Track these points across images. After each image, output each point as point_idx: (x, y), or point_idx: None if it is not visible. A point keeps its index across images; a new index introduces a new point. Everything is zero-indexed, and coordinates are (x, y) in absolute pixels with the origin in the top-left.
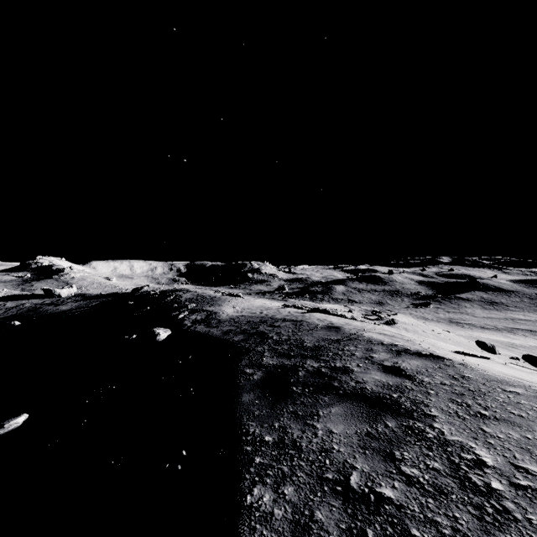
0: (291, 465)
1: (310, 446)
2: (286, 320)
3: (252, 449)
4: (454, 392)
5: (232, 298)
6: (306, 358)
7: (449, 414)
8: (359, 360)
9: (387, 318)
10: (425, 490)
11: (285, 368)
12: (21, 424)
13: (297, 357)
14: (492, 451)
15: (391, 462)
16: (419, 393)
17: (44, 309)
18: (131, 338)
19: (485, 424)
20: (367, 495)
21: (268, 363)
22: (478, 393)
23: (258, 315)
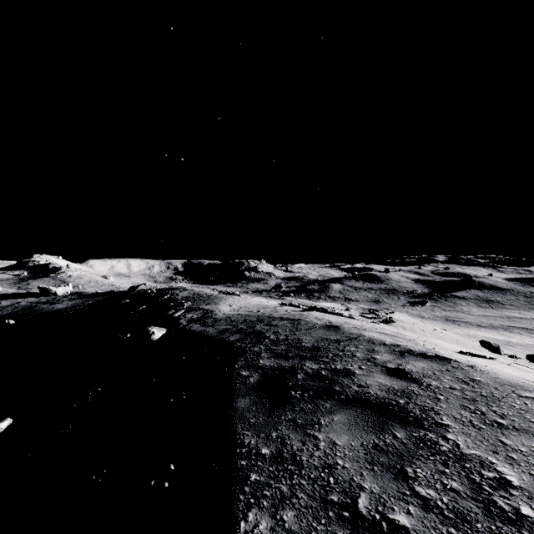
0: (291, 483)
1: (312, 461)
2: (283, 319)
3: (248, 463)
4: (465, 397)
5: (228, 296)
6: (305, 359)
7: (463, 424)
8: (361, 361)
9: (384, 316)
10: (445, 517)
11: (283, 370)
12: (5, 429)
13: (295, 358)
14: (517, 468)
15: (403, 481)
16: (428, 399)
17: (39, 307)
18: (125, 337)
19: (504, 435)
20: (379, 523)
21: (264, 365)
22: (492, 399)
23: (254, 314)
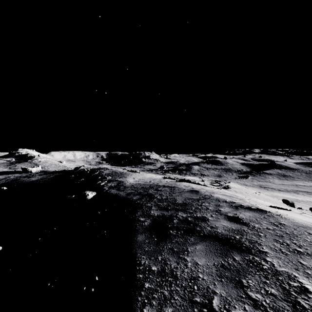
0: (170, 290)
1: (183, 275)
2: (165, 186)
3: (143, 276)
4: (276, 234)
5: (132, 173)
6: (178, 211)
7: (276, 251)
8: (212, 212)
9: (224, 185)
10: None
11: (165, 217)
12: None
13: (172, 210)
14: (311, 280)
15: (240, 288)
16: (254, 235)
17: (21, 179)
18: (71, 197)
19: (301, 258)
20: None
21: (154, 214)
22: (293, 236)
23: (148, 183)
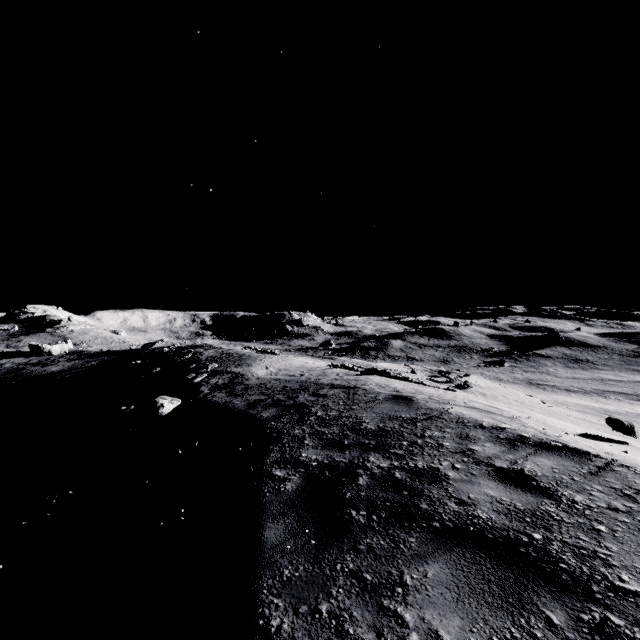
0: None
1: None
2: (335, 387)
3: None
4: None
5: (265, 356)
6: (368, 451)
7: None
8: (453, 456)
9: (458, 380)
10: None
11: (336, 470)
12: None
13: (354, 447)
14: None
15: None
16: (581, 532)
17: (27, 370)
18: (128, 410)
19: None
20: None
21: (309, 459)
22: None
23: (297, 379)
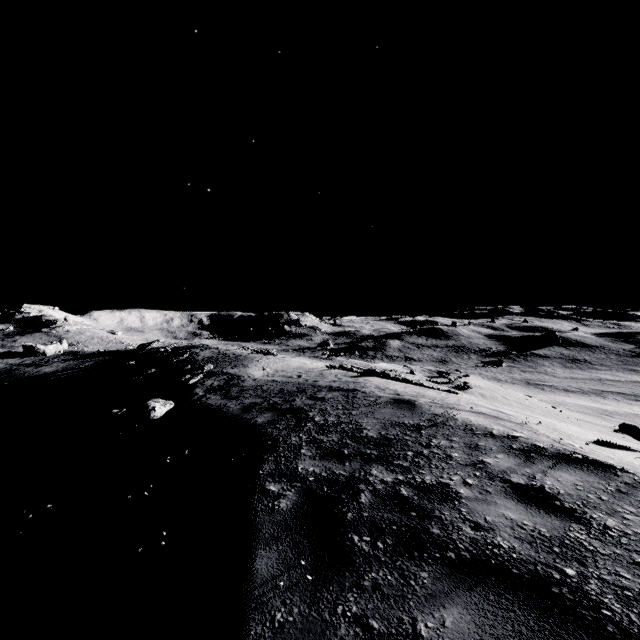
0: None
1: None
2: (333, 389)
3: None
4: None
5: (261, 356)
6: (370, 462)
7: None
8: (463, 469)
9: (457, 381)
10: None
11: (336, 484)
12: None
13: (354, 458)
14: None
15: None
16: (621, 567)
17: (20, 371)
18: (120, 413)
19: None
20: None
21: (306, 471)
22: None
23: (294, 381)
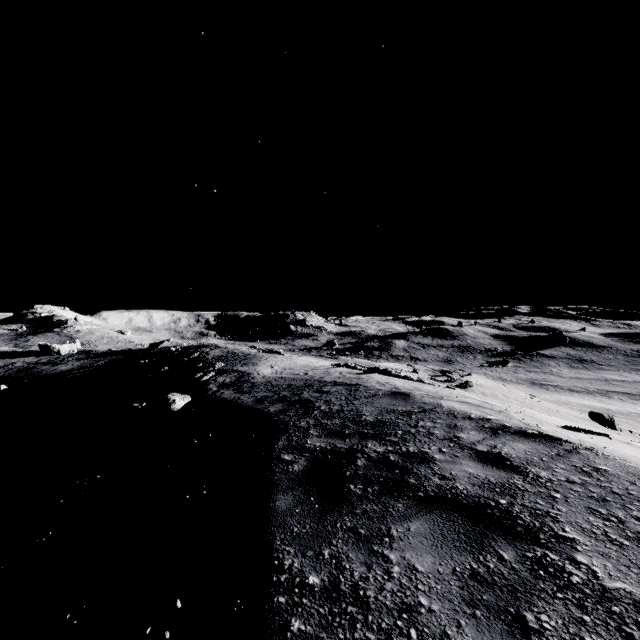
0: (352, 639)
1: (382, 598)
2: (337, 384)
3: (288, 601)
4: (591, 496)
5: (269, 355)
6: (366, 439)
7: (595, 537)
8: (441, 442)
9: (459, 379)
10: None
11: (338, 454)
12: None
13: (354, 436)
14: None
15: (523, 638)
16: (540, 498)
17: (38, 369)
18: (140, 407)
19: None
20: None
21: (313, 446)
22: (629, 499)
23: (301, 377)
